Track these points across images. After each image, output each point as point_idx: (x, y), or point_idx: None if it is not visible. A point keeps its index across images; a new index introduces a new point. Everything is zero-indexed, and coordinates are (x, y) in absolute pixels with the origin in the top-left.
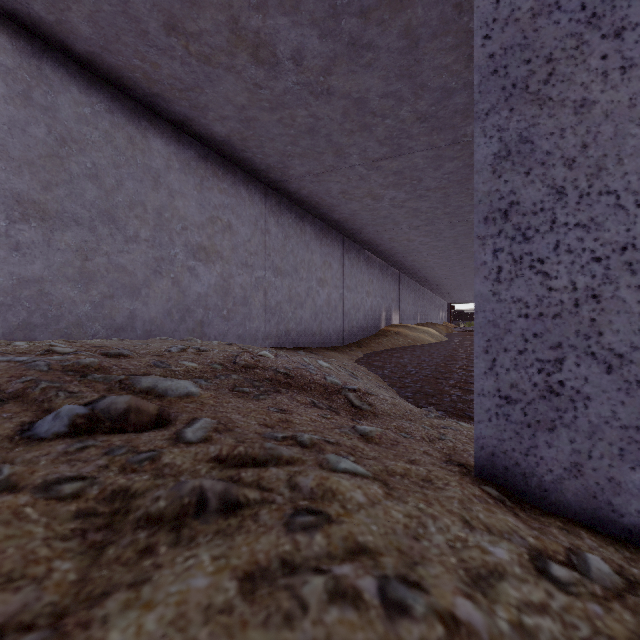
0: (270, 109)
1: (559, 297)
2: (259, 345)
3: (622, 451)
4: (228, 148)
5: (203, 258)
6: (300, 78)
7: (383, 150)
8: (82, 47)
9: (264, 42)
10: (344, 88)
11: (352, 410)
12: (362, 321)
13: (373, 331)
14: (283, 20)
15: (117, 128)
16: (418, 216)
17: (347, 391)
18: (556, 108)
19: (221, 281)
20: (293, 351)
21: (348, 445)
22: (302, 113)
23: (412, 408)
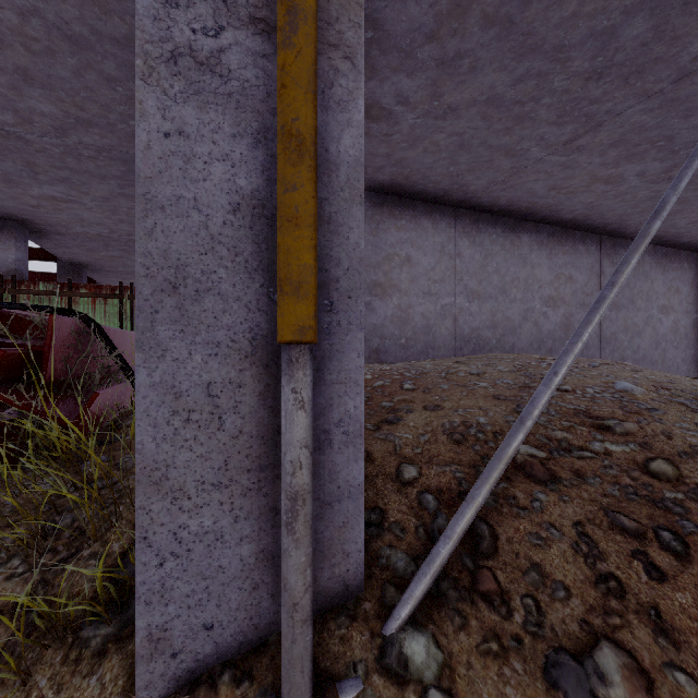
0: (613, 198)
1: None
2: None
3: None
4: (571, 223)
5: (551, 305)
6: (642, 180)
7: None
8: (497, 208)
9: (614, 176)
10: None
11: None
12: None
13: None
14: (630, 166)
15: (506, 239)
16: None
17: None
18: None
19: (564, 320)
20: None
21: None
22: (643, 193)
23: None
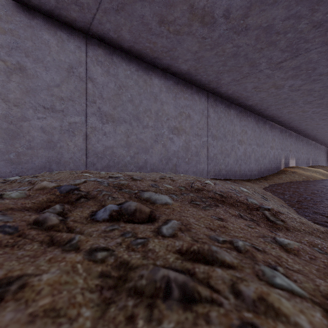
0: (210, 49)
1: None
2: (204, 177)
3: None
4: (188, 76)
5: (176, 133)
6: (228, 26)
7: (284, 55)
8: (126, 45)
9: (207, 12)
10: (256, 23)
11: (268, 223)
12: (267, 164)
13: (275, 170)
14: None
15: (140, 77)
16: (311, 94)
17: (263, 209)
18: None
19: (185, 144)
20: (223, 181)
21: (273, 254)
22: (229, 46)
23: (318, 227)
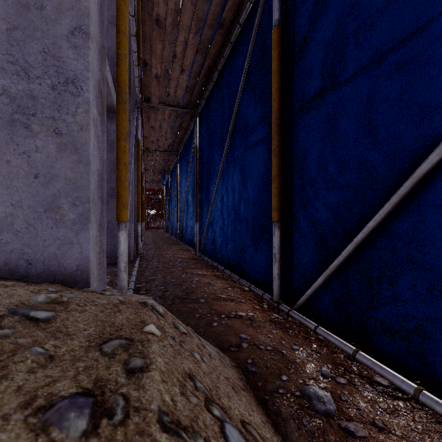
0: None
1: (2, 215)
2: None
3: (19, 256)
4: None
5: None
6: None
7: None
8: None
9: None
10: None
11: None
12: None
13: None
14: None
15: None
16: None
17: None
18: (1, 160)
19: None
20: None
21: None
22: None
23: None
